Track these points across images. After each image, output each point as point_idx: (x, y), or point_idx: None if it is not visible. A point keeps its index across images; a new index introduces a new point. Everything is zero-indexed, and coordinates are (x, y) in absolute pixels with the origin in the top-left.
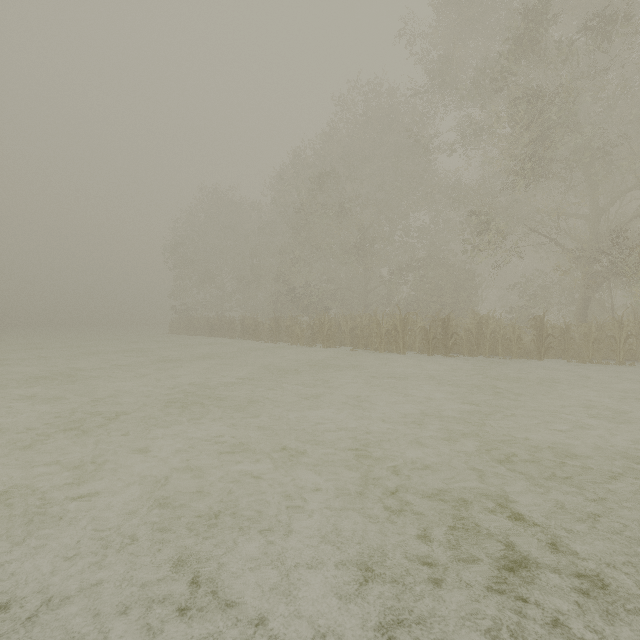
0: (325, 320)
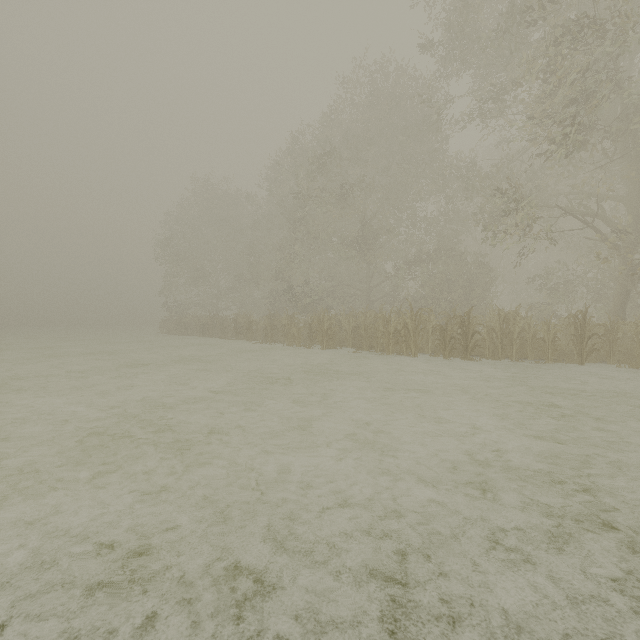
0: (324, 318)
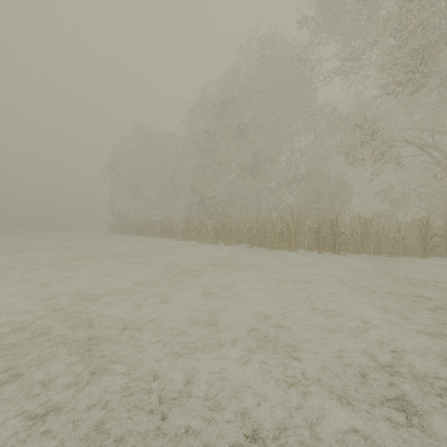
0: (226, 222)
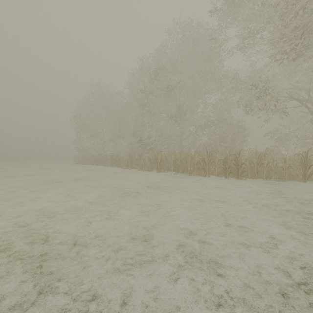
0: (158, 155)
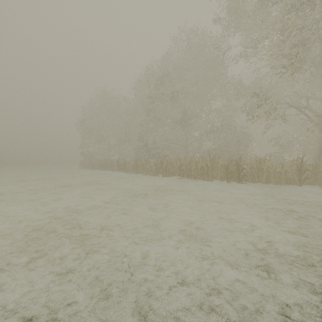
0: (164, 160)
